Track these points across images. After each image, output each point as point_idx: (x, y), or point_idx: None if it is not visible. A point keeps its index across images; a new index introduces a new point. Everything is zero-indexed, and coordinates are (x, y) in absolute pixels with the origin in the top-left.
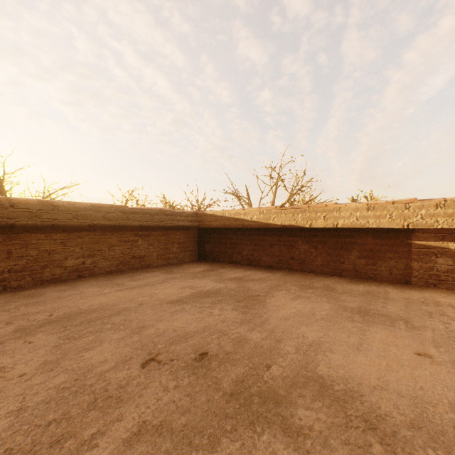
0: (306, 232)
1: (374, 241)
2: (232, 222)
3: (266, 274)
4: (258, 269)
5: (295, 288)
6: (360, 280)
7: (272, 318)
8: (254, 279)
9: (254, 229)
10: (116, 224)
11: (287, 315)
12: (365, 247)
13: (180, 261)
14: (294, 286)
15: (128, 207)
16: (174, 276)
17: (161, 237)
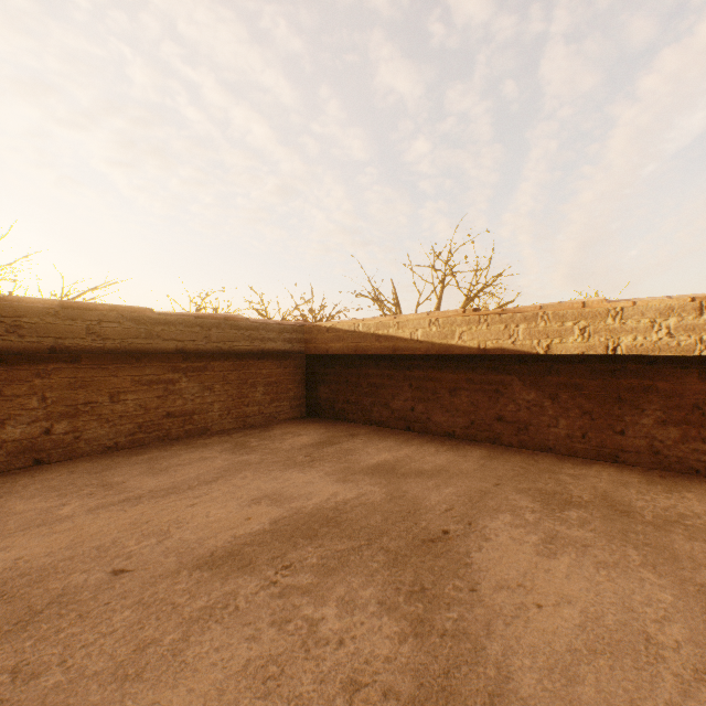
0: (531, 363)
1: (704, 385)
2: (371, 343)
3: (446, 454)
4: (426, 441)
5: (531, 506)
6: (669, 476)
7: (521, 671)
8: (422, 469)
9: (417, 358)
10: (122, 346)
11: (564, 645)
12: (678, 398)
13: (269, 420)
14: (526, 498)
15: (152, 312)
16: (246, 459)
17: (229, 372)
